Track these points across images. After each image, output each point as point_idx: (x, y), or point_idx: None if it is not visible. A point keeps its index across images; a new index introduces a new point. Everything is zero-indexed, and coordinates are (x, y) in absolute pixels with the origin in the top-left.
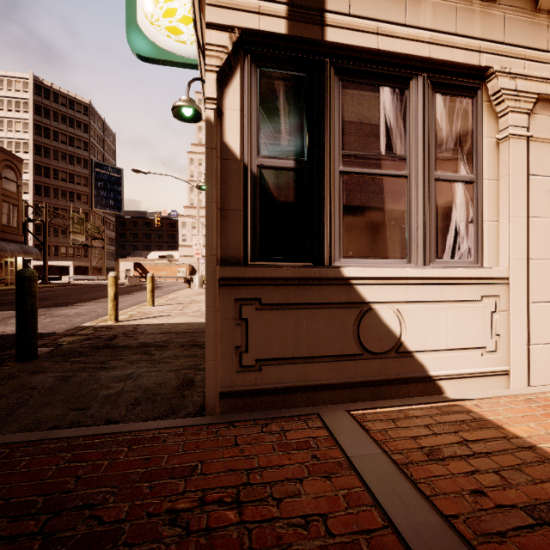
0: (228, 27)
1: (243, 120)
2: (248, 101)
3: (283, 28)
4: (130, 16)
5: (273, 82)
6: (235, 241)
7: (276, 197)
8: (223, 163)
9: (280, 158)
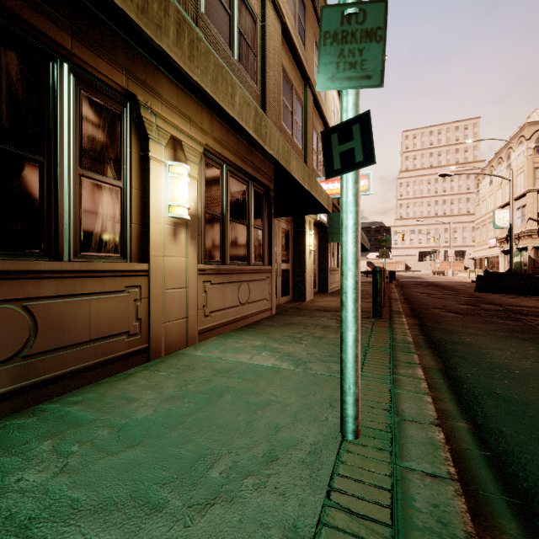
0: (531, 246)
1: (533, 254)
2: (533, 252)
3: (538, 245)
4: (493, 222)
5: (537, 250)
6: (532, 266)
7: (537, 261)
8: (530, 259)
9: (538, 257)
